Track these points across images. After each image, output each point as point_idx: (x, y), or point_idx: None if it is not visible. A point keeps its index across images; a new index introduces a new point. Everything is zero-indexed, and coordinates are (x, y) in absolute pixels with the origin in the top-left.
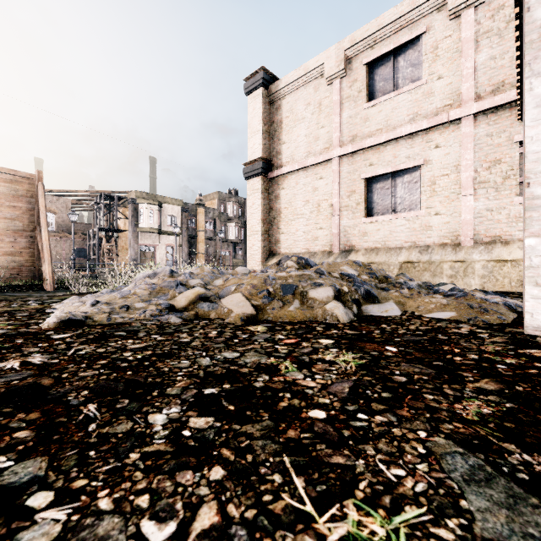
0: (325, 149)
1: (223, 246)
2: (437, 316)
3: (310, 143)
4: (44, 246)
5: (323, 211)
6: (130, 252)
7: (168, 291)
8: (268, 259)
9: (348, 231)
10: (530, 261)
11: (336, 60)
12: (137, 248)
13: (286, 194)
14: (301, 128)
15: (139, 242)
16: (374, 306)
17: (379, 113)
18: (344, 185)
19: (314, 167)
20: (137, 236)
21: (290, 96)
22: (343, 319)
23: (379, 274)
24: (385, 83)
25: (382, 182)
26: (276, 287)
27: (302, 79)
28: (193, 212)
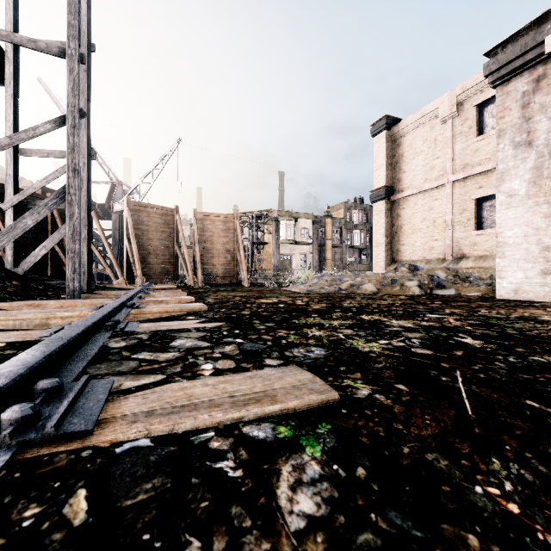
0: (439, 176)
1: (349, 252)
2: (470, 294)
3: (427, 171)
4: (242, 259)
5: (438, 226)
6: (273, 260)
7: (335, 283)
8: (390, 265)
9: (460, 242)
10: (497, 268)
11: (449, 104)
12: (278, 257)
13: (406, 213)
14: (419, 160)
15: (280, 252)
16: (441, 290)
17: (487, 145)
18: (456, 205)
19: (430, 191)
20: (278, 247)
21: (409, 134)
22: (417, 293)
23: (463, 275)
24: (494, 119)
25: (491, 201)
26: (388, 281)
27: (419, 120)
28: (322, 223)
